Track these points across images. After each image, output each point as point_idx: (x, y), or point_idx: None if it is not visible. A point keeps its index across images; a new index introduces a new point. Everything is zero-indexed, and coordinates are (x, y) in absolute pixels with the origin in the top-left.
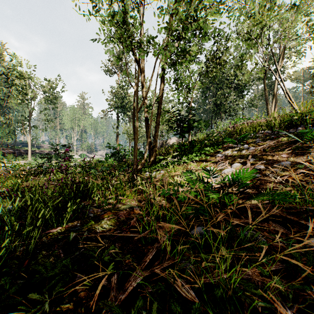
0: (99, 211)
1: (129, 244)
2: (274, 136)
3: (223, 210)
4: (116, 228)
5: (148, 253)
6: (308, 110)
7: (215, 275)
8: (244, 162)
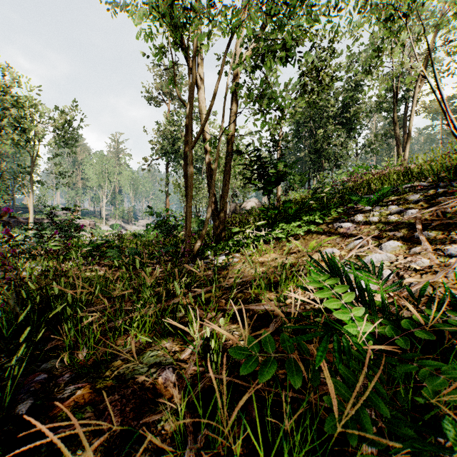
0: (63, 382)
1: None
2: (446, 190)
3: None
4: None
5: None
6: None
7: None
8: (406, 238)
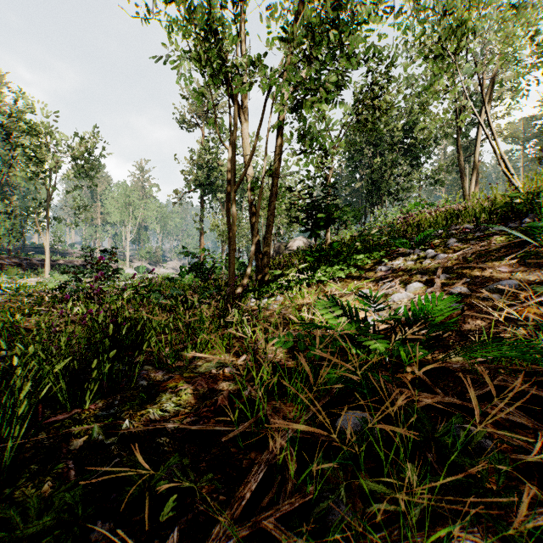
0: (160, 375)
1: (213, 448)
2: (482, 234)
3: (398, 374)
4: (188, 411)
5: (250, 476)
6: (540, 187)
7: (396, 536)
8: (428, 280)
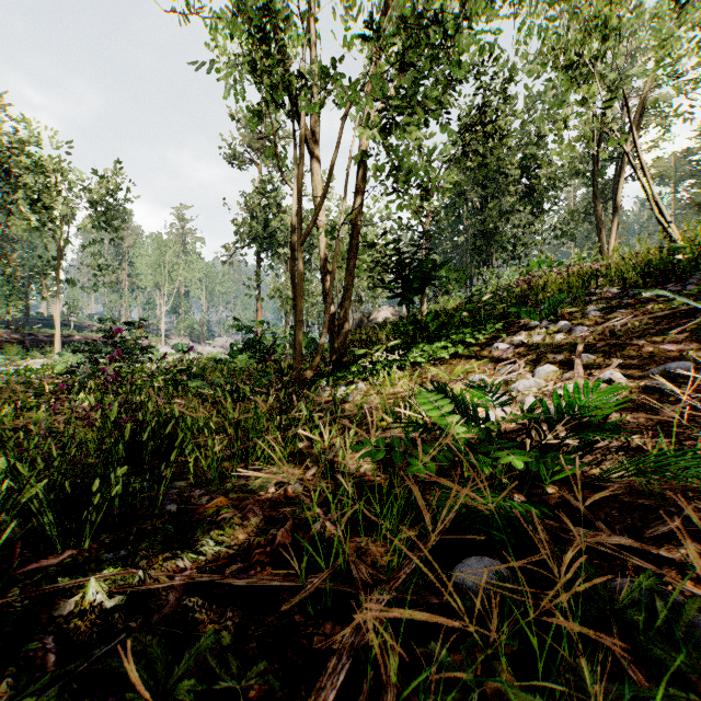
0: (196, 495)
1: (268, 614)
2: (632, 301)
3: (536, 497)
4: (233, 552)
5: (324, 676)
6: None
7: None
8: (564, 362)
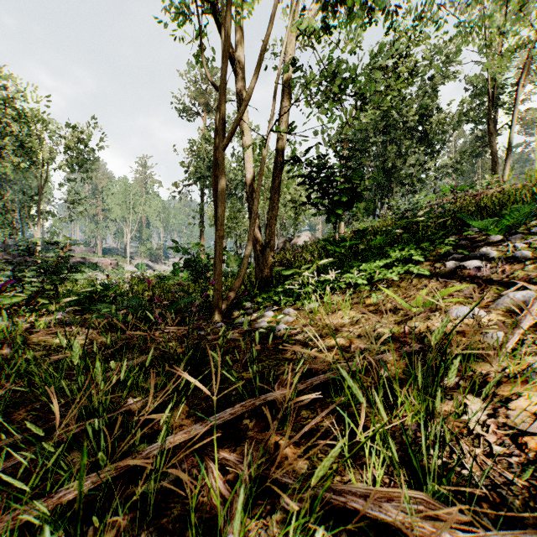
0: None
1: None
2: None
3: None
4: None
5: None
6: None
7: None
8: None
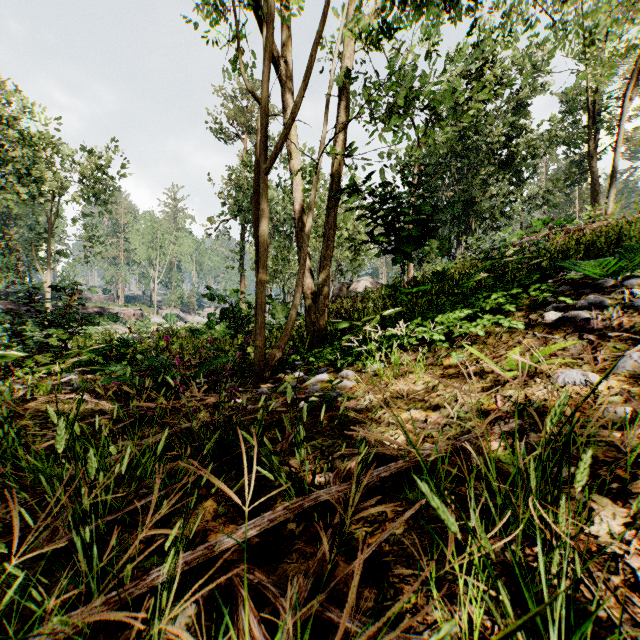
0: None
1: None
2: None
3: None
4: None
5: None
6: None
7: None
8: None
